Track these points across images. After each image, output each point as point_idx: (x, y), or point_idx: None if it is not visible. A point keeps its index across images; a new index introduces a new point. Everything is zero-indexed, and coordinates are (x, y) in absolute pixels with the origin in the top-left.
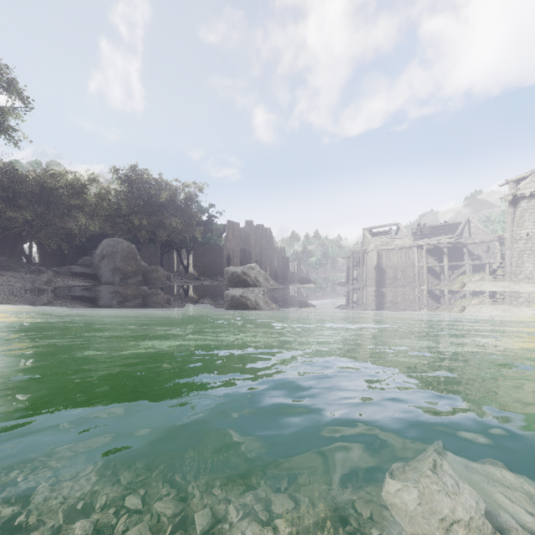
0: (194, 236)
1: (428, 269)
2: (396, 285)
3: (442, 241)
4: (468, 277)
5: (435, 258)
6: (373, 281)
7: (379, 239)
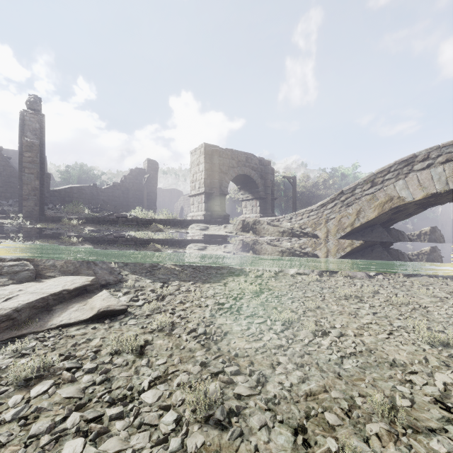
0: None
1: None
2: None
3: None
4: None
5: None
6: None
7: None
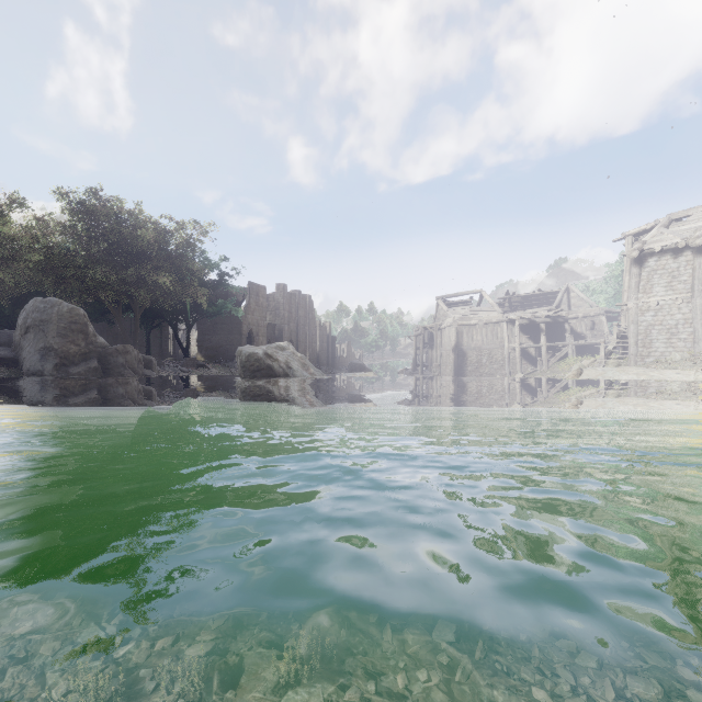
0: (197, 303)
1: (521, 351)
2: (481, 373)
3: (539, 314)
4: (573, 362)
5: (529, 337)
6: (450, 367)
7: (459, 311)
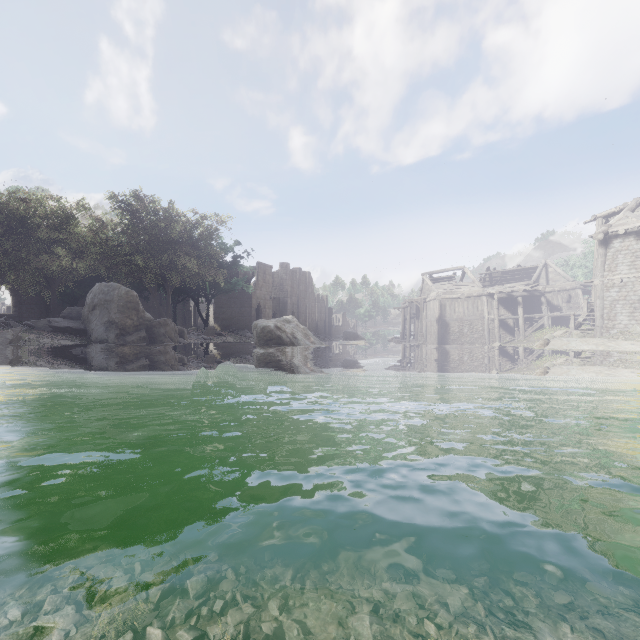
0: (215, 281)
1: (500, 322)
2: (462, 341)
3: (516, 288)
4: (548, 332)
5: (507, 309)
6: (434, 336)
7: (442, 286)
